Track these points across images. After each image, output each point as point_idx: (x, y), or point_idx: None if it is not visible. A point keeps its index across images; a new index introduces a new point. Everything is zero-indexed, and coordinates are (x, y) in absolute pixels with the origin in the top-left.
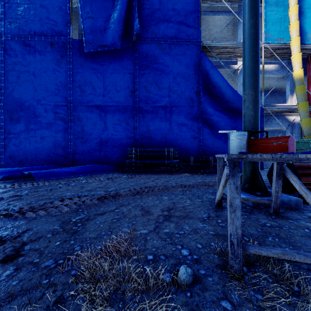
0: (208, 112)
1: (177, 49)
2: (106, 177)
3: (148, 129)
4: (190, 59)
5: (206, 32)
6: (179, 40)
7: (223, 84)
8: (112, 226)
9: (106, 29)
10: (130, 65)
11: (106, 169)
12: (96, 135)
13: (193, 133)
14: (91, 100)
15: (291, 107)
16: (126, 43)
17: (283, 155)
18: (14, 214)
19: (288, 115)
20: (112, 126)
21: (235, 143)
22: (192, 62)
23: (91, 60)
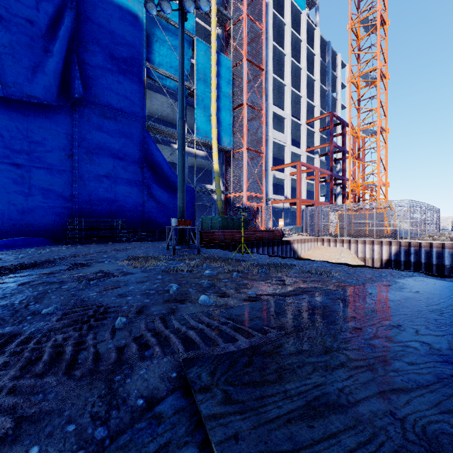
0: (152, 188)
1: (122, 122)
2: (63, 247)
3: (91, 198)
4: (136, 135)
5: (148, 101)
6: (125, 114)
7: (165, 166)
8: (127, 256)
9: (35, 77)
10: (68, 126)
11: (40, 242)
12: (15, 201)
13: (139, 206)
14: (7, 156)
15: (213, 190)
16: (62, 99)
17: (183, 226)
18: (69, 257)
19: (213, 194)
20: (42, 191)
21: (174, 222)
22: (137, 139)
23: (7, 105)
